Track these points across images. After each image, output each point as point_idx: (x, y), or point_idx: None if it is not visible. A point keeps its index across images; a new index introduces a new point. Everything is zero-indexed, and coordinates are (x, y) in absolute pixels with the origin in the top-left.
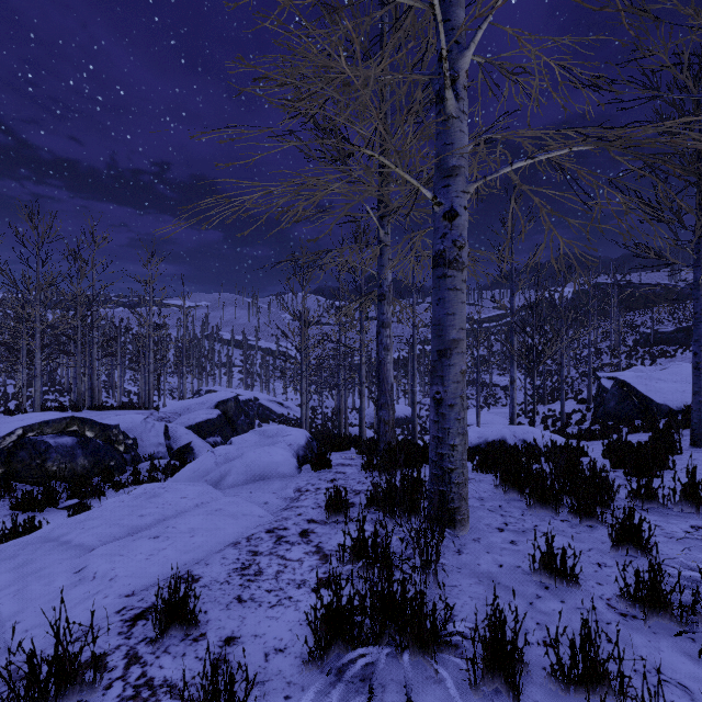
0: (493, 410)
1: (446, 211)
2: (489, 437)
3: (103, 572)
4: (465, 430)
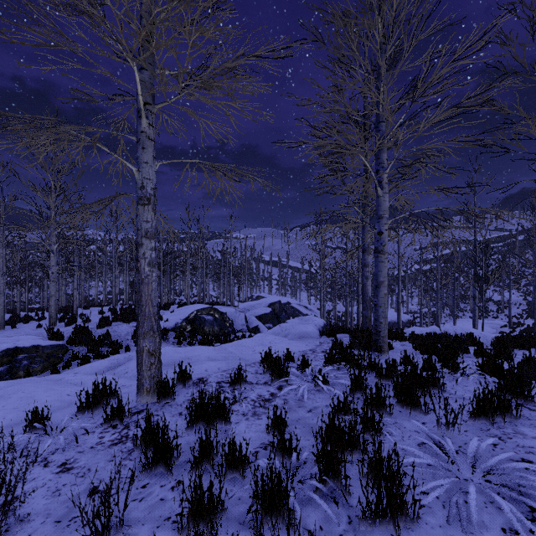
0: (481, 321)
1: (378, 231)
2: (437, 331)
3: (261, 351)
4: (386, 316)
